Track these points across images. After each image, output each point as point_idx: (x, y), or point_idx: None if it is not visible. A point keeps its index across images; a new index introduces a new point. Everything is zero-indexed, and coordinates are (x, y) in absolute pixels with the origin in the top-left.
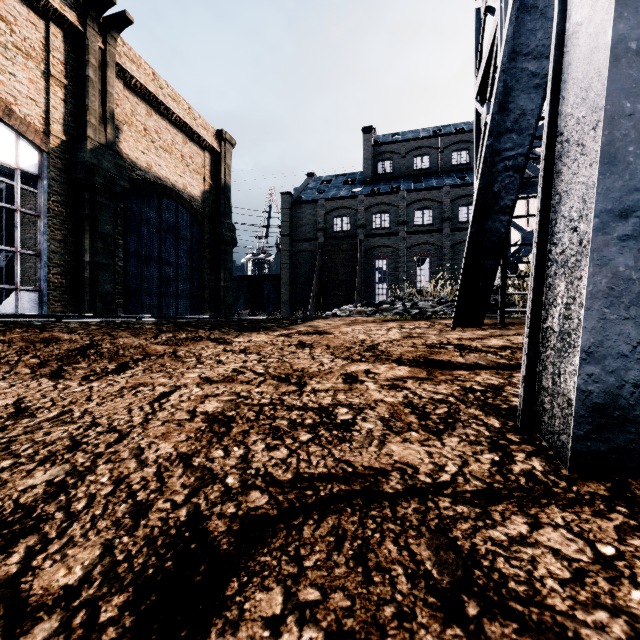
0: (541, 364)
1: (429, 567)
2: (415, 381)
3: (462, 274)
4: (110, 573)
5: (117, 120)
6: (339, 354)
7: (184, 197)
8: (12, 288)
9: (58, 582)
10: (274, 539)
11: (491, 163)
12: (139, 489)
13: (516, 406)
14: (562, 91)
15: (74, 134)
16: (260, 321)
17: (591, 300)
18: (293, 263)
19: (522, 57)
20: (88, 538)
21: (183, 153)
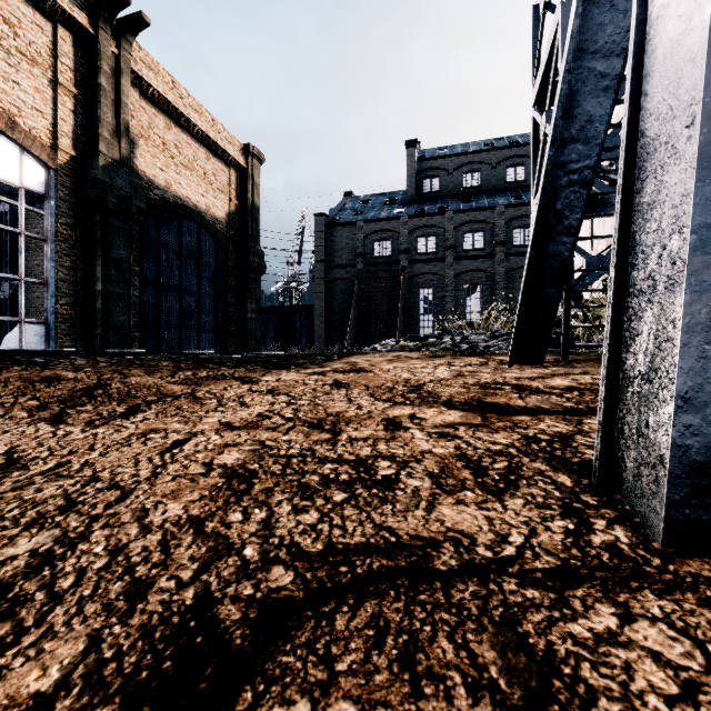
0: (622, 411)
1: (494, 675)
2: (468, 428)
3: (520, 304)
4: (94, 676)
5: (132, 133)
6: (380, 396)
7: (207, 219)
8: (16, 320)
9: (28, 688)
10: (299, 632)
11: (553, 177)
12: (139, 562)
13: (590, 460)
14: (644, 86)
15: (85, 149)
16: (291, 357)
17: (688, 334)
18: (328, 292)
19: (589, 55)
20: (71, 627)
21: (206, 170)
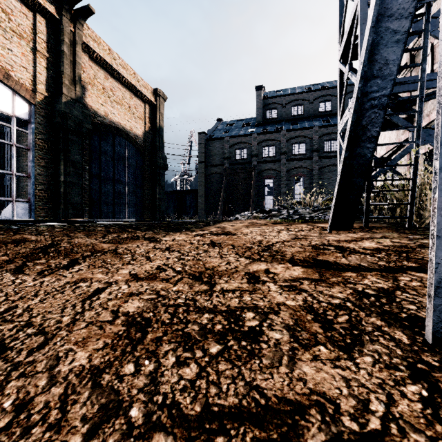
0: None
1: None
2: (310, 283)
3: (337, 189)
4: None
5: (84, 82)
6: (242, 253)
7: (131, 136)
8: (10, 200)
9: None
10: None
11: (360, 103)
12: (37, 422)
13: (415, 316)
14: None
15: (53, 92)
16: (183, 223)
17: None
18: (207, 181)
19: (386, 18)
20: None
21: (130, 105)
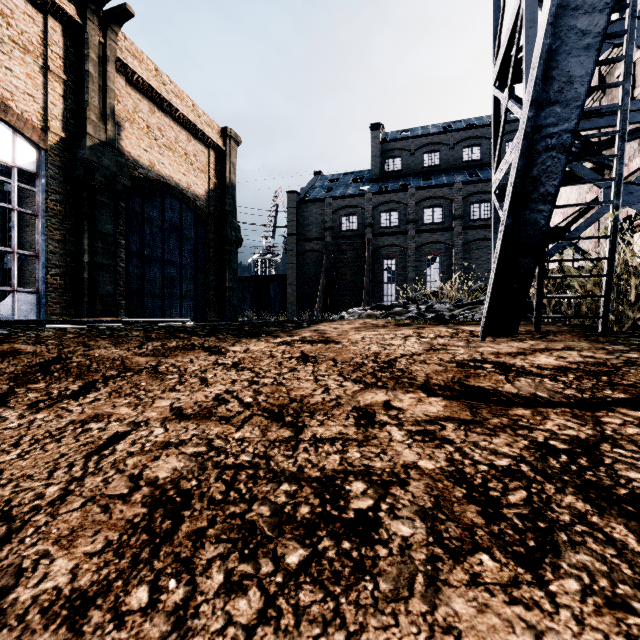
0: None
1: None
2: (457, 426)
3: (495, 274)
4: None
5: (118, 117)
6: (348, 374)
7: (188, 196)
8: (9, 290)
9: None
10: None
11: (529, 142)
12: None
13: None
14: None
15: (73, 131)
16: (263, 324)
17: None
18: (300, 263)
19: (569, 12)
20: None
21: (187, 151)
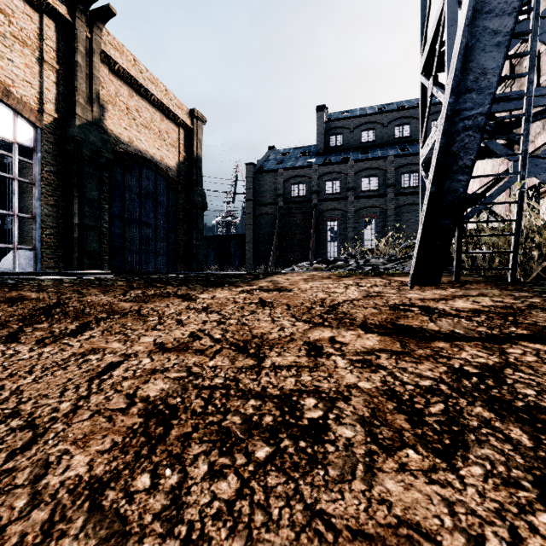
0: None
1: None
2: (390, 356)
3: (421, 233)
4: None
5: (103, 100)
6: (300, 316)
7: (161, 167)
8: (10, 247)
9: None
10: None
11: (450, 123)
12: None
13: (536, 405)
14: None
15: (65, 112)
16: (226, 276)
17: None
18: (256, 224)
19: (483, 15)
20: None
21: (160, 129)
